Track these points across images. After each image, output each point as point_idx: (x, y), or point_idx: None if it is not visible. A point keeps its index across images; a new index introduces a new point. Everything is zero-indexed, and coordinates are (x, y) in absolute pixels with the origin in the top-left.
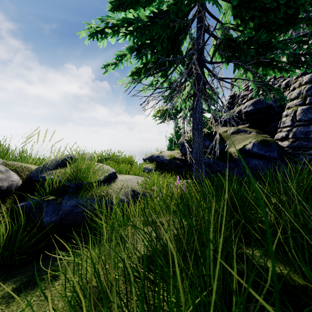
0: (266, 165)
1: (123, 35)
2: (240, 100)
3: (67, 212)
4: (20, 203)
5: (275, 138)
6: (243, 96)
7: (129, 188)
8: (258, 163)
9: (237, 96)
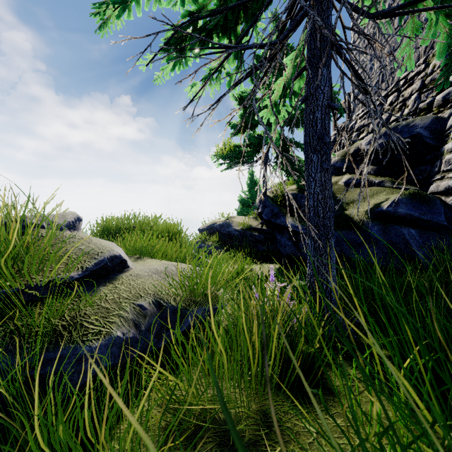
0: (426, 240)
1: None
2: (354, 134)
3: None
4: None
5: (430, 191)
6: (360, 127)
7: (148, 298)
8: (408, 234)
9: (350, 129)
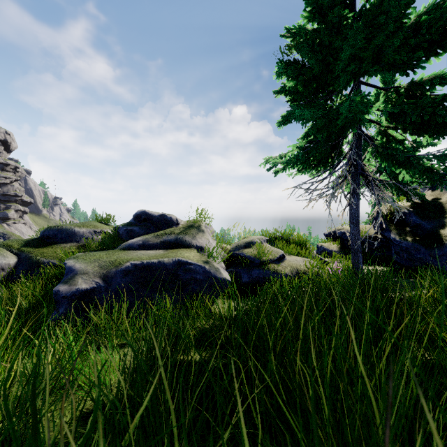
0: None
1: (288, 165)
2: None
3: (254, 277)
4: (229, 269)
5: None
6: None
7: (294, 267)
8: None
9: None
